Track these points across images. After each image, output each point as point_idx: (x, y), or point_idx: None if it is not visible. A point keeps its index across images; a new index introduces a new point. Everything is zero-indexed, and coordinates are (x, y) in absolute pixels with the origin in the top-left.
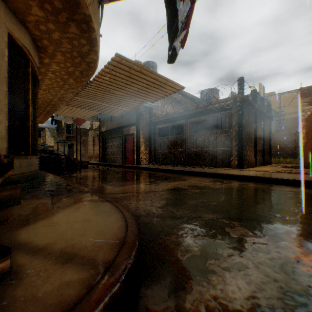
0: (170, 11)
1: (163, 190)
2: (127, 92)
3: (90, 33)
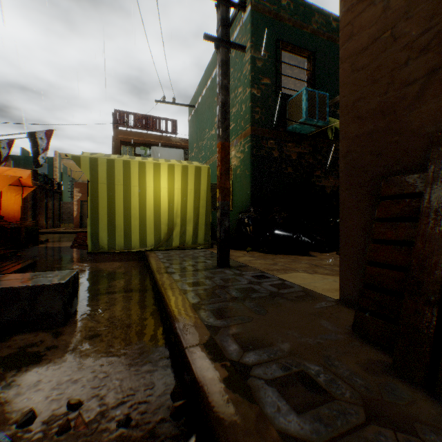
0: None
1: None
2: None
3: None
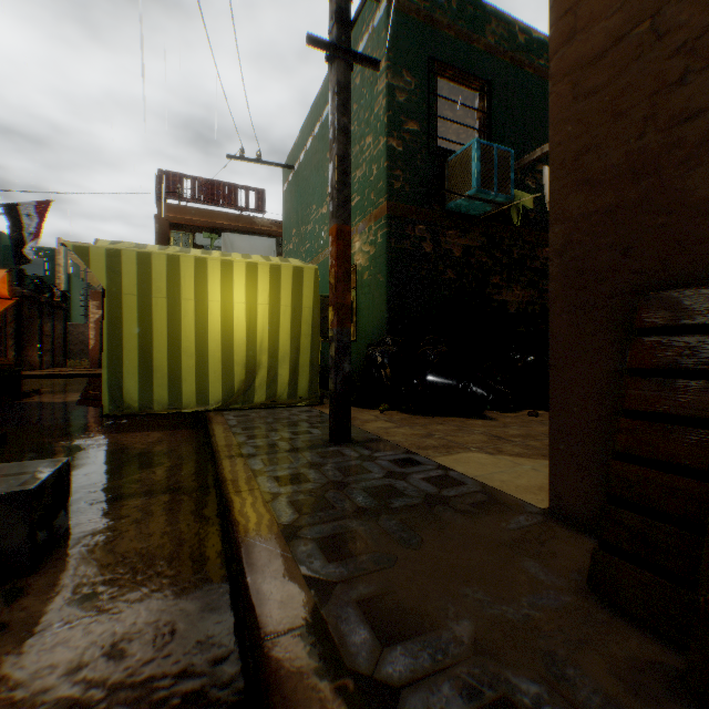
0: None
1: None
2: None
3: None
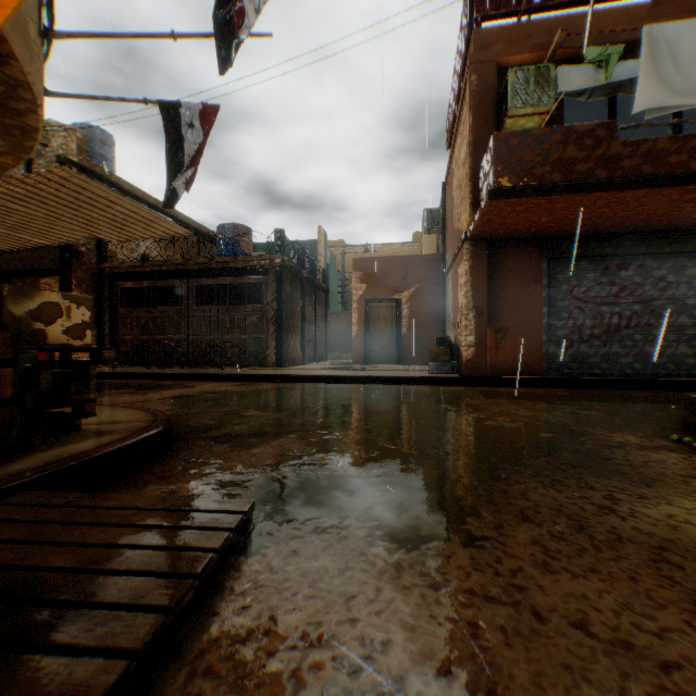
0: (172, 137)
1: (161, 399)
2: (65, 218)
3: (25, 140)
